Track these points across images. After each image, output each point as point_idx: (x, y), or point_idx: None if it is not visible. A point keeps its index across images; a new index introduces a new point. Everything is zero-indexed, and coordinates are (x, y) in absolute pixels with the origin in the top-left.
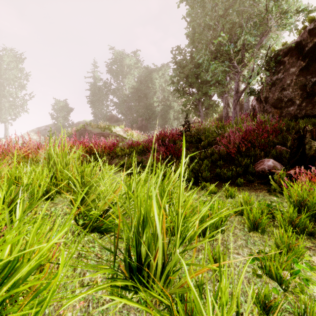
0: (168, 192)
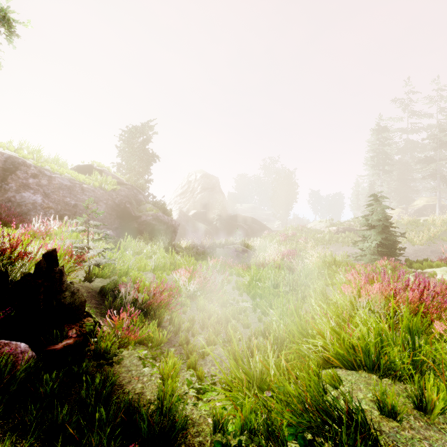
0: (273, 344)
